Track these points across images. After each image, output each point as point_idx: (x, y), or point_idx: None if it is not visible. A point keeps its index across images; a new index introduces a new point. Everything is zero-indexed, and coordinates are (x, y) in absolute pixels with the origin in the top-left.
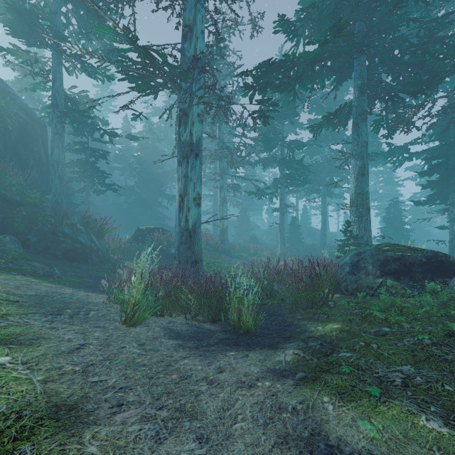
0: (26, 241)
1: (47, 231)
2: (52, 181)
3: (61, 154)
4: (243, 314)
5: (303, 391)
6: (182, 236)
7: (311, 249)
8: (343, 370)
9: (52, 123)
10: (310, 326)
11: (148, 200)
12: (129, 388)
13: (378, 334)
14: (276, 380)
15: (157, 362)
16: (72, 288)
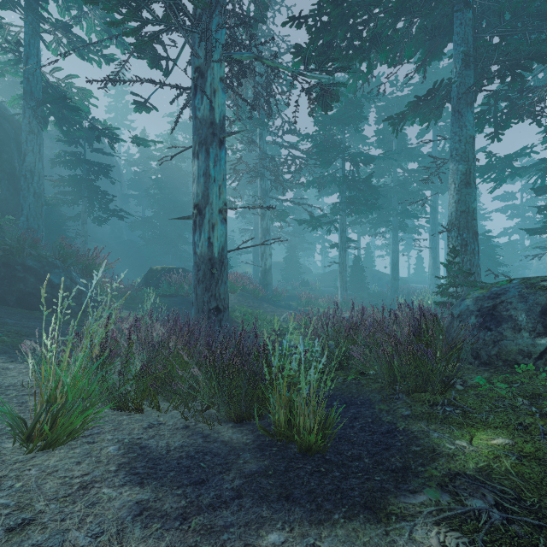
0: None
1: None
2: (24, 199)
3: (37, 162)
4: (298, 412)
5: None
6: (197, 269)
7: (378, 297)
8: None
9: (25, 117)
10: (438, 439)
11: (170, 235)
12: None
13: None
14: None
15: None
16: None
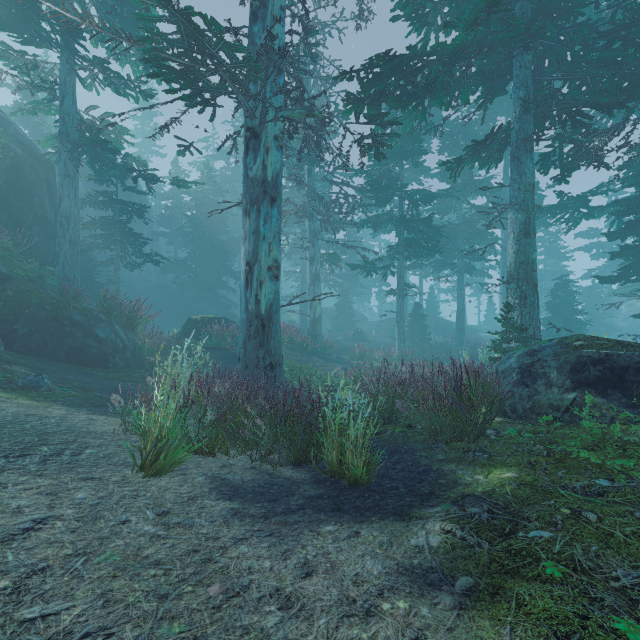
0: (10, 334)
1: (45, 319)
2: (60, 247)
3: (73, 207)
4: (348, 453)
5: (477, 626)
6: (250, 326)
7: (441, 349)
8: (548, 571)
9: (60, 160)
10: (462, 474)
11: (206, 278)
12: (106, 633)
13: (590, 492)
14: (417, 596)
15: (185, 555)
16: (68, 407)
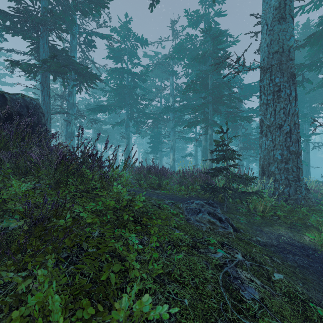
0: None
1: None
2: None
3: None
4: None
5: None
6: None
7: None
8: None
9: None
10: None
11: None
12: None
13: None
14: None
15: None
16: None
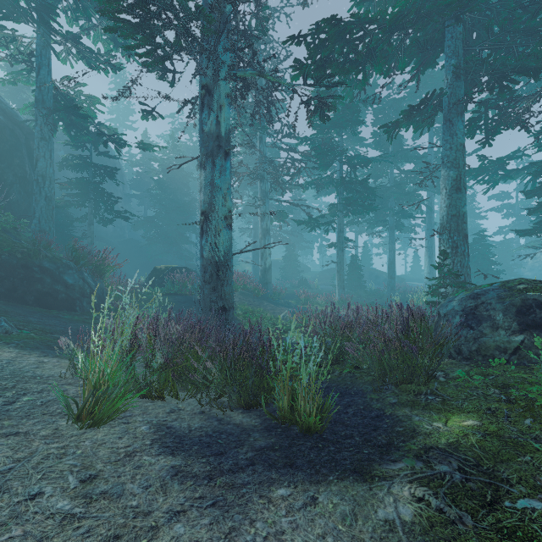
0: None
1: (16, 266)
2: (37, 203)
3: (49, 167)
4: (299, 398)
5: None
6: (205, 271)
7: (375, 295)
8: None
9: (37, 124)
10: (419, 421)
11: (171, 234)
12: None
13: None
14: None
15: None
16: (20, 350)
